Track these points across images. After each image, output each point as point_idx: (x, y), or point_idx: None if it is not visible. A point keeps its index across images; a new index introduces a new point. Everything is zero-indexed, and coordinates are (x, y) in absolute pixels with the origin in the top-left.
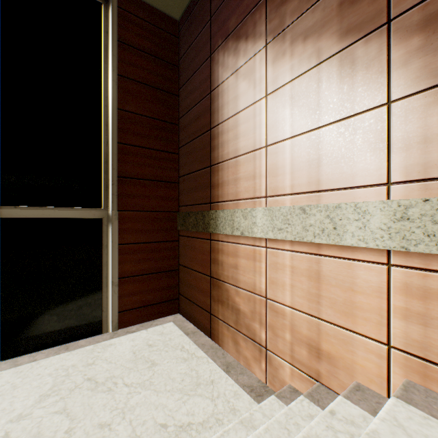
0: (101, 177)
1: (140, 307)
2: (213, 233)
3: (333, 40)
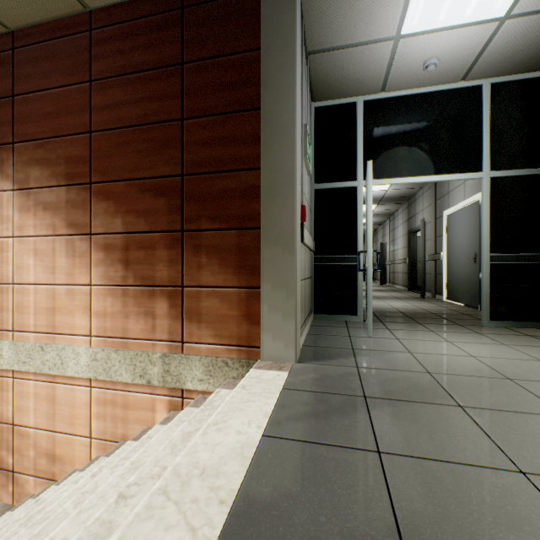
0: None
1: None
2: None
3: (64, 224)
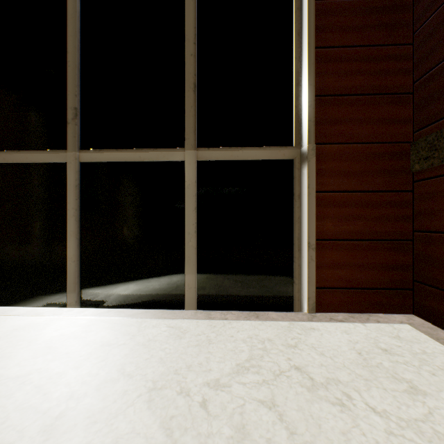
0: (291, 106)
1: (346, 288)
2: None
3: None
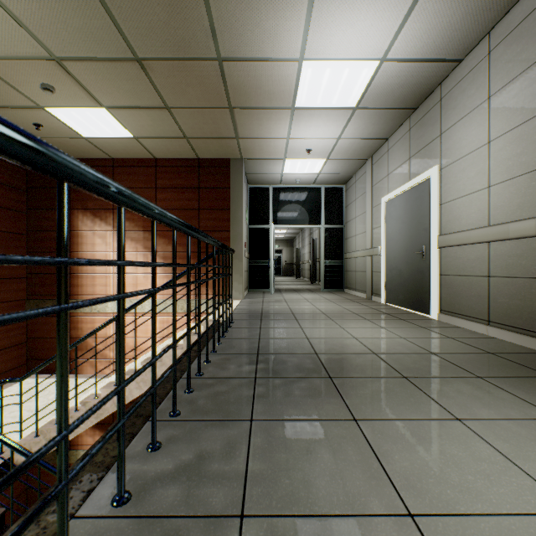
0: None
1: None
2: (74, 312)
3: (142, 247)
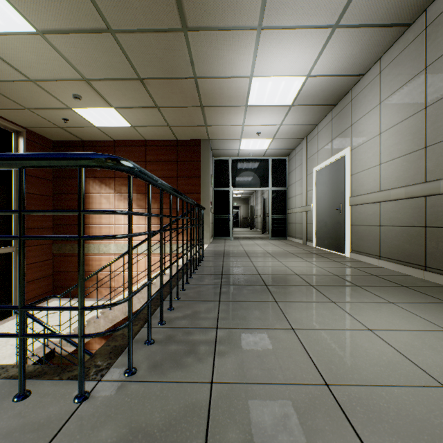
0: (13, 229)
1: (36, 297)
2: (86, 253)
3: (136, 205)
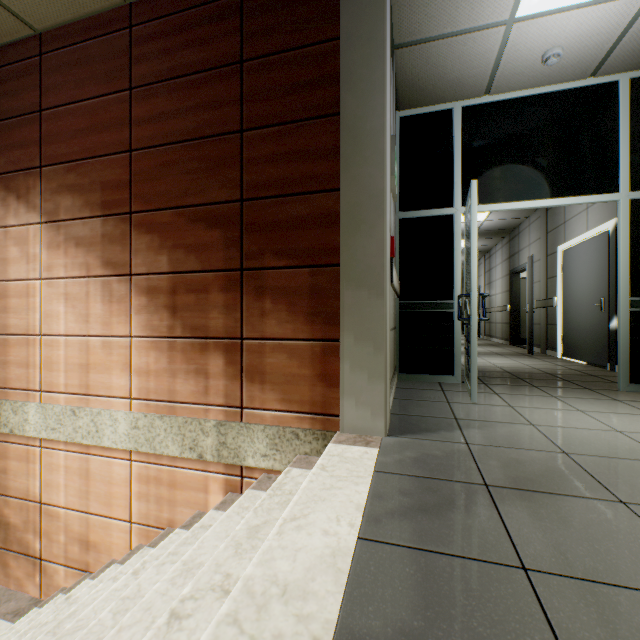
0: None
1: None
2: None
3: (99, 263)
